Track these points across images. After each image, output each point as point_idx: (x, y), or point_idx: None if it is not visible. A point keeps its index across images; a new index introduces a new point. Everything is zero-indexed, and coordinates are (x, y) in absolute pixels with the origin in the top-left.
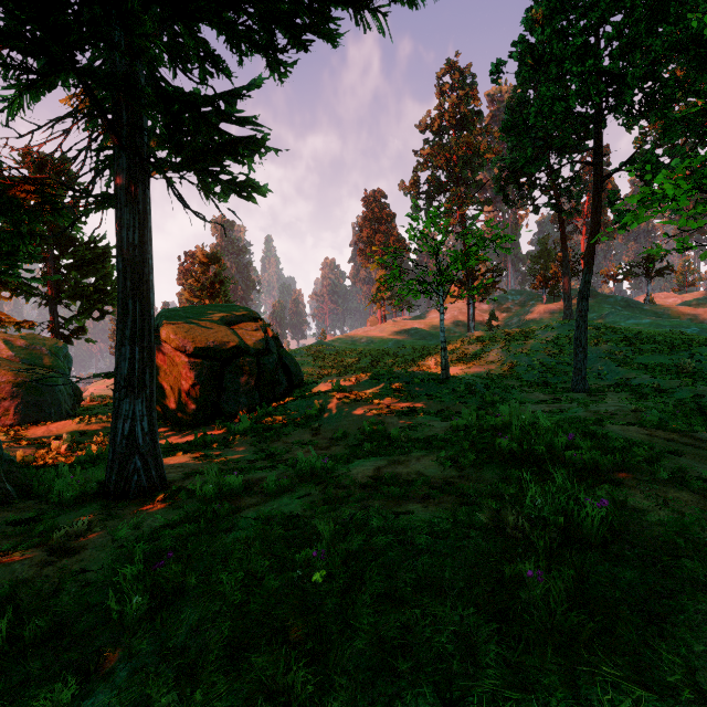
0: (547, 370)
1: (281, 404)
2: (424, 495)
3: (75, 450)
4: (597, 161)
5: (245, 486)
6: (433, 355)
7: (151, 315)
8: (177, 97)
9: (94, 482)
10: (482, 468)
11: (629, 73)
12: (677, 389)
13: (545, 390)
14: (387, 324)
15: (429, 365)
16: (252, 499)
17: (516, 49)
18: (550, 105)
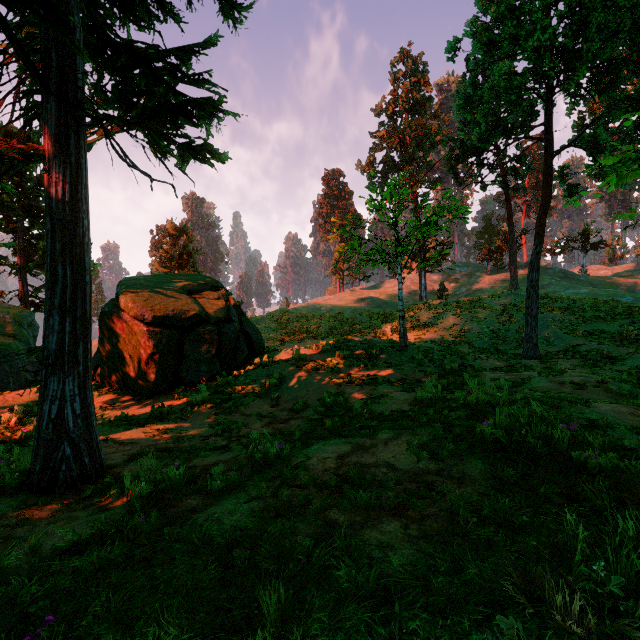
0: (497, 337)
1: (241, 373)
2: (400, 502)
3: (26, 422)
4: (547, 137)
5: (188, 480)
6: (388, 322)
7: (86, 282)
8: (122, 46)
9: (19, 471)
10: (462, 460)
11: (584, 47)
12: (627, 356)
13: (498, 357)
14: (345, 293)
15: (385, 331)
16: (192, 501)
17: (471, 26)
18: (506, 80)
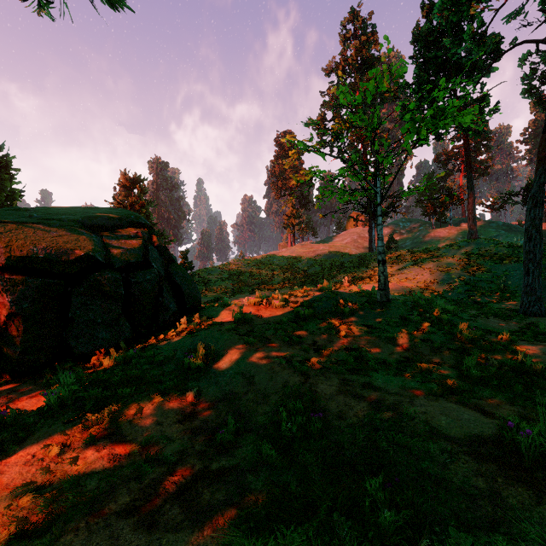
0: (473, 288)
1: (156, 341)
2: None
3: None
4: None
5: None
6: (342, 272)
7: None
8: None
9: None
10: None
11: None
12: None
13: (494, 313)
14: (296, 246)
15: (340, 282)
16: None
17: None
18: None
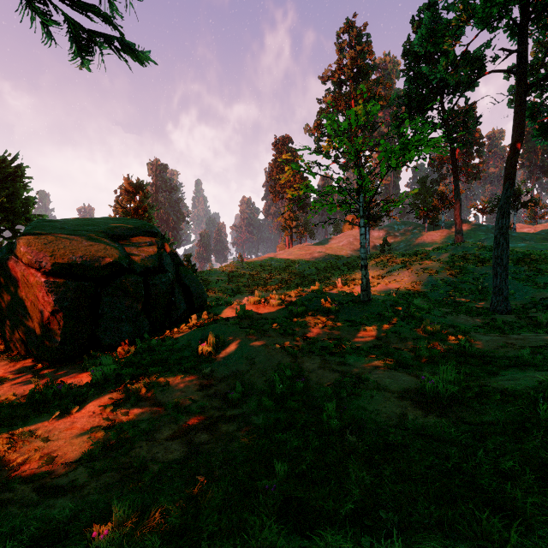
0: (454, 289)
1: (172, 334)
2: None
3: None
4: (521, 68)
5: None
6: (337, 274)
7: None
8: None
9: None
10: None
11: None
12: None
13: (465, 311)
14: (293, 248)
15: (334, 283)
16: None
17: None
18: None
